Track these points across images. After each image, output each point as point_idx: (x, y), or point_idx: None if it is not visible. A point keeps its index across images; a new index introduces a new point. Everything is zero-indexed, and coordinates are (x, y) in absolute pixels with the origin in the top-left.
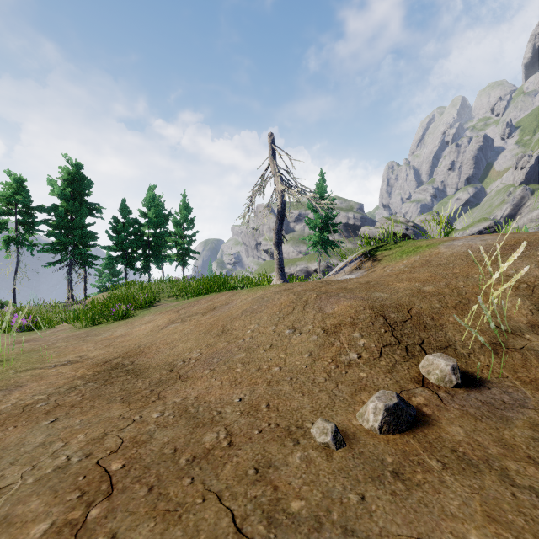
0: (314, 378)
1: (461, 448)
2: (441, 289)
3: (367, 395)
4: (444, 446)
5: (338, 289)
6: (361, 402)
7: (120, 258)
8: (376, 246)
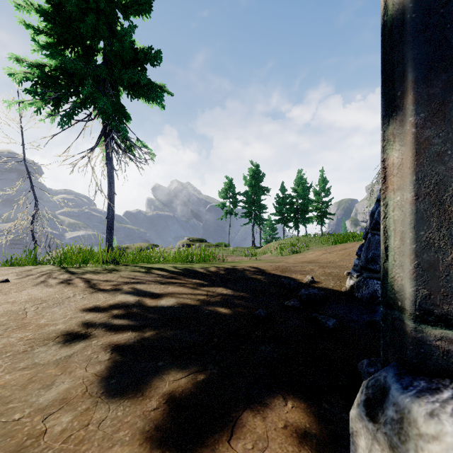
0: None
1: None
2: None
3: None
4: None
5: None
6: None
7: (280, 220)
8: None
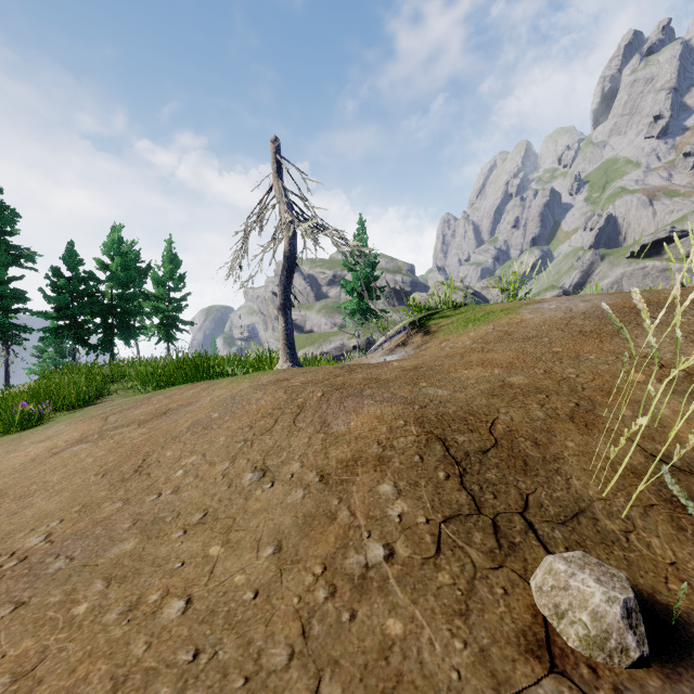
0: (262, 649)
1: None
2: (539, 380)
3: None
4: None
5: (365, 380)
6: None
7: (63, 331)
8: (430, 313)
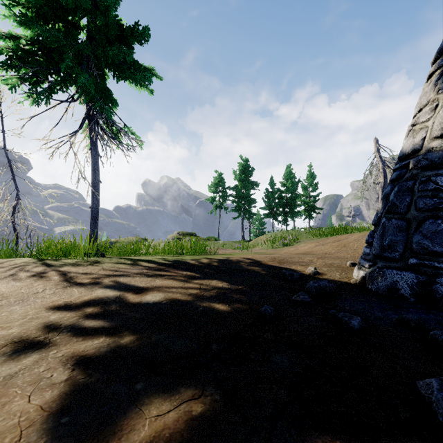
0: None
1: None
2: None
3: None
4: None
5: None
6: None
7: (269, 214)
8: None
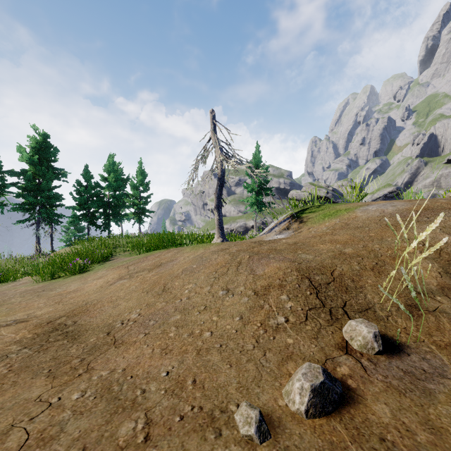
0: (243, 345)
1: (389, 435)
2: (359, 251)
3: (294, 365)
4: (372, 433)
5: (269, 250)
6: (288, 374)
7: (82, 217)
8: (303, 208)
